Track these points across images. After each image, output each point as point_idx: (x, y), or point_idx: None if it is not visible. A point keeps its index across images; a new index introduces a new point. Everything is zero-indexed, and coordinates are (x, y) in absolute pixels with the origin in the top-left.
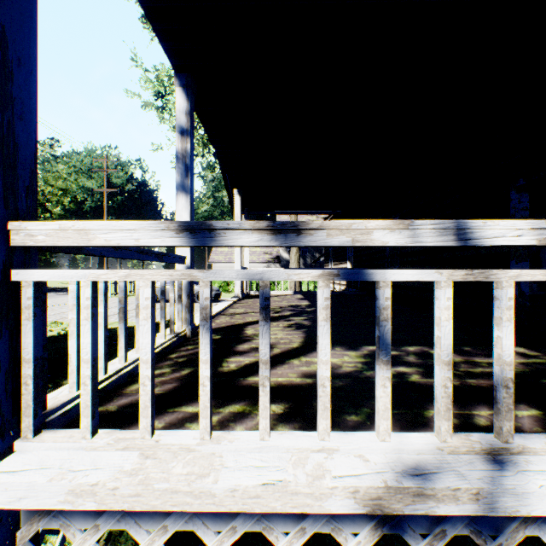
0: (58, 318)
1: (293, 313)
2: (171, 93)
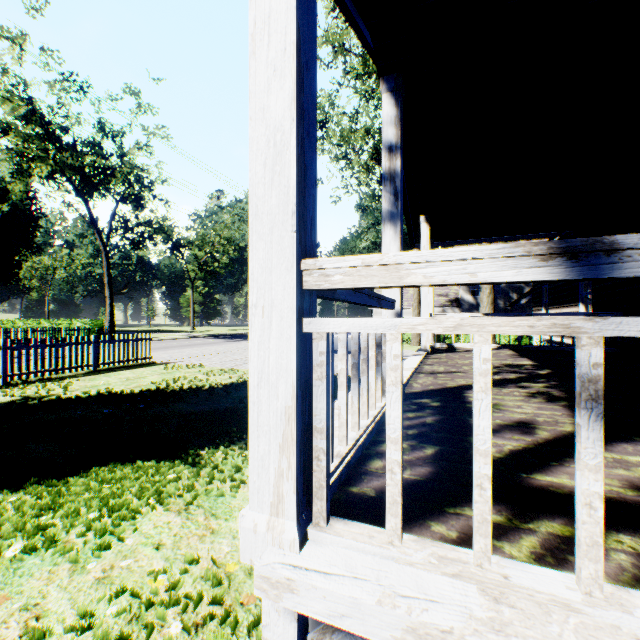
0: (233, 365)
1: (521, 376)
2: (332, 119)
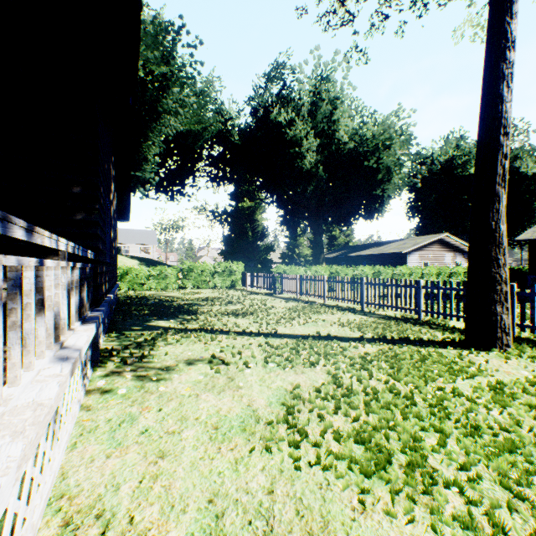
0: None
1: None
2: None
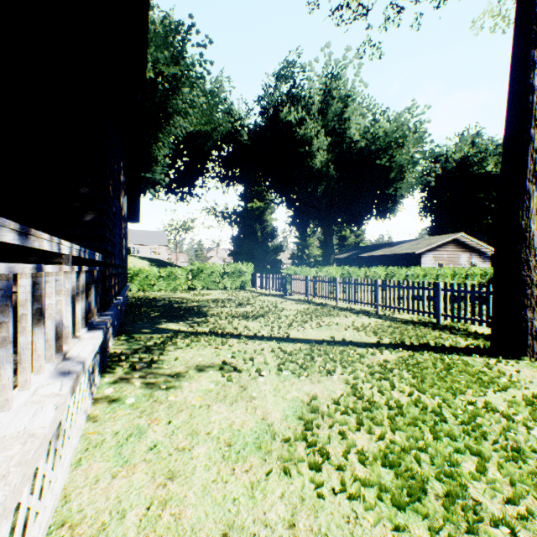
0: None
1: None
2: None
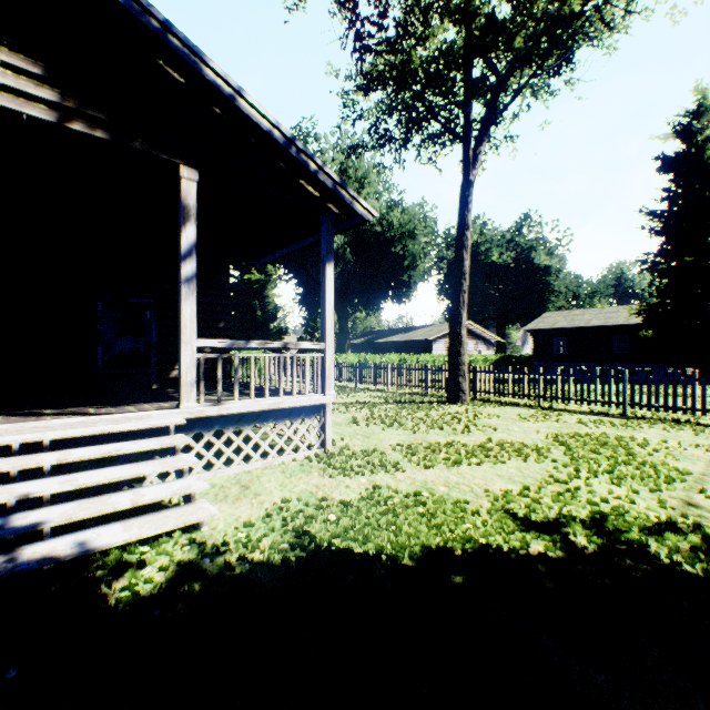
0: None
1: None
2: None
